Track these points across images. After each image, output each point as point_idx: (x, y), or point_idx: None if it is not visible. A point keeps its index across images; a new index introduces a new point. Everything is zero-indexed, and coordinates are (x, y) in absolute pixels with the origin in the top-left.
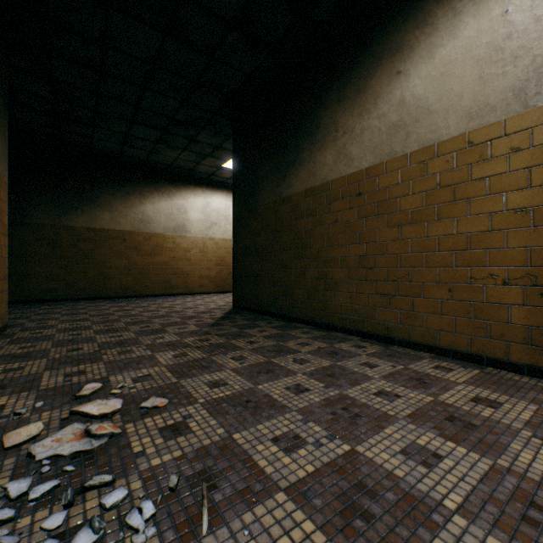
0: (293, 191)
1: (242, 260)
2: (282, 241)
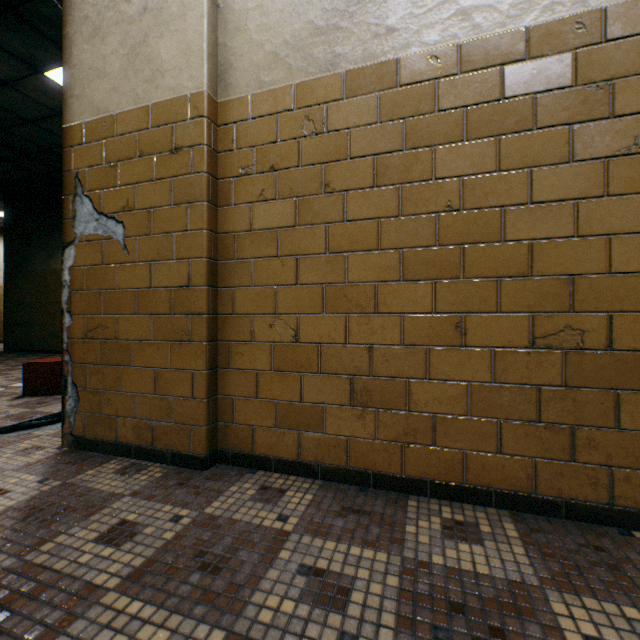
0: (60, 267)
1: (14, 311)
2: (51, 299)
